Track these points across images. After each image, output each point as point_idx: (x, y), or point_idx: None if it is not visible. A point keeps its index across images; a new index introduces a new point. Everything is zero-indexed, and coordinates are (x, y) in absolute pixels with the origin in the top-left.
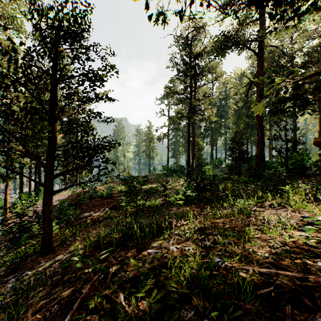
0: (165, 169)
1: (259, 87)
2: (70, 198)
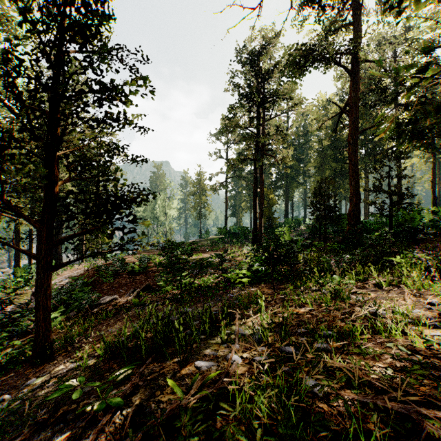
0: (222, 233)
1: (352, 118)
2: (86, 274)
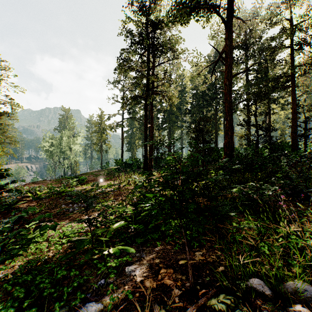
0: (119, 164)
1: (227, 63)
2: None
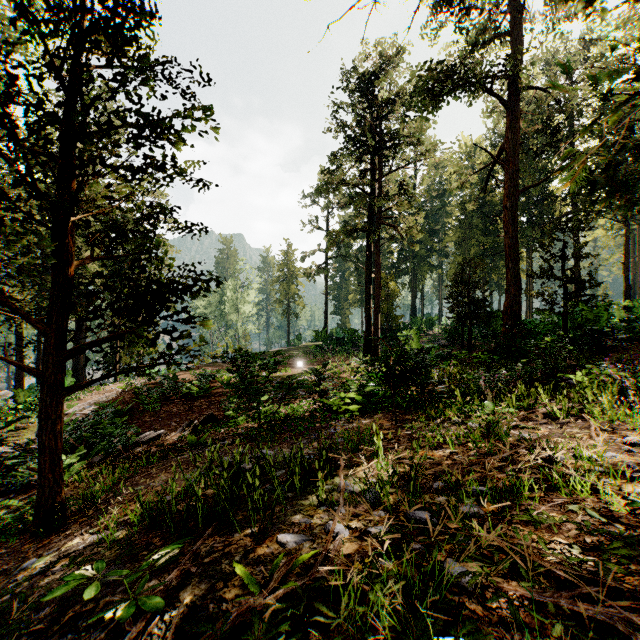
0: (321, 338)
1: (509, 170)
2: (119, 399)
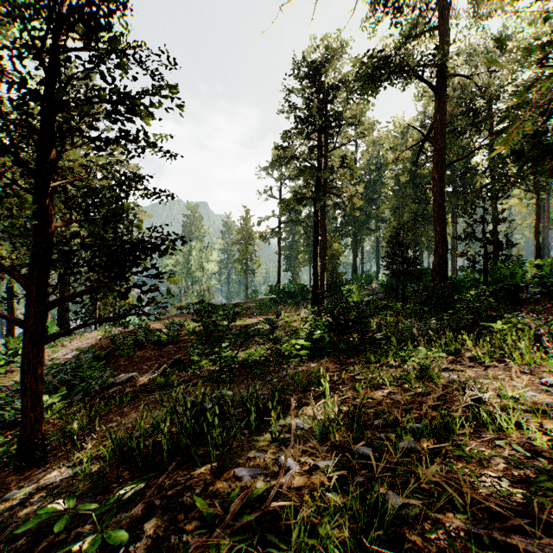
0: (274, 292)
1: (437, 147)
2: (98, 345)
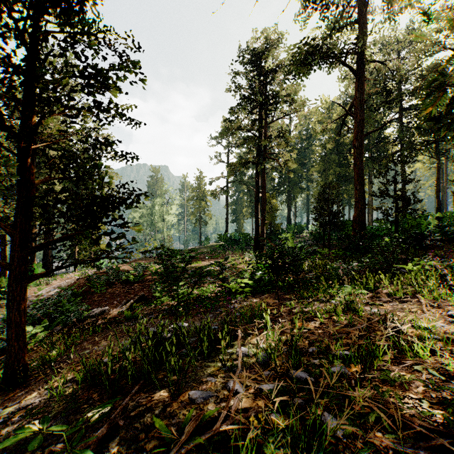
0: (223, 239)
1: (357, 120)
2: (76, 284)
